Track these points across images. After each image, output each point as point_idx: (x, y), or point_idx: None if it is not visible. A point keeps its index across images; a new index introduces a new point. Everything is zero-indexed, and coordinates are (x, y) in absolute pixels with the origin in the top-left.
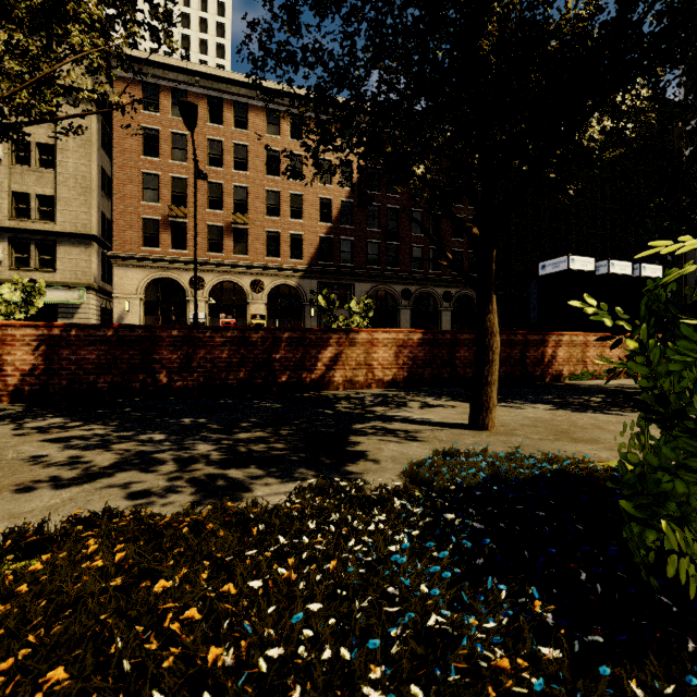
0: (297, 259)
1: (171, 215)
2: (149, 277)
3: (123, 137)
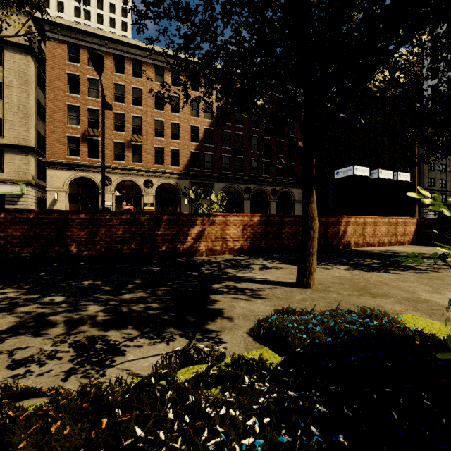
0: (176, 166)
1: (88, 134)
2: (72, 176)
3: (53, 79)
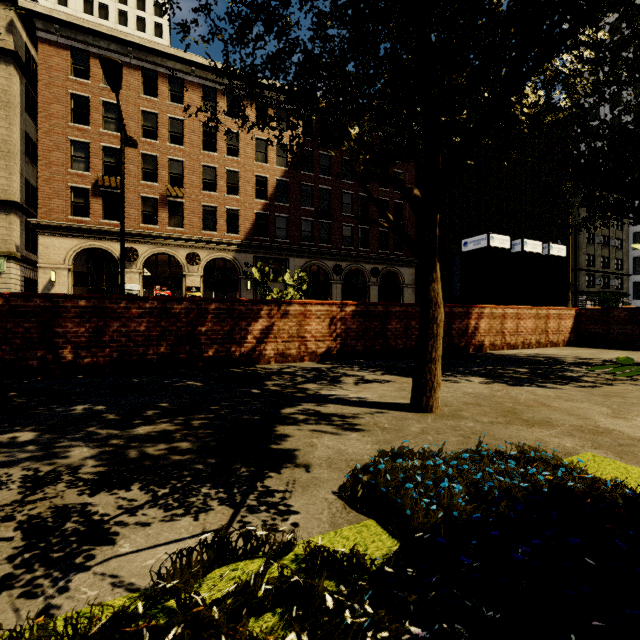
0: (234, 234)
1: (102, 184)
2: (78, 247)
3: (49, 102)
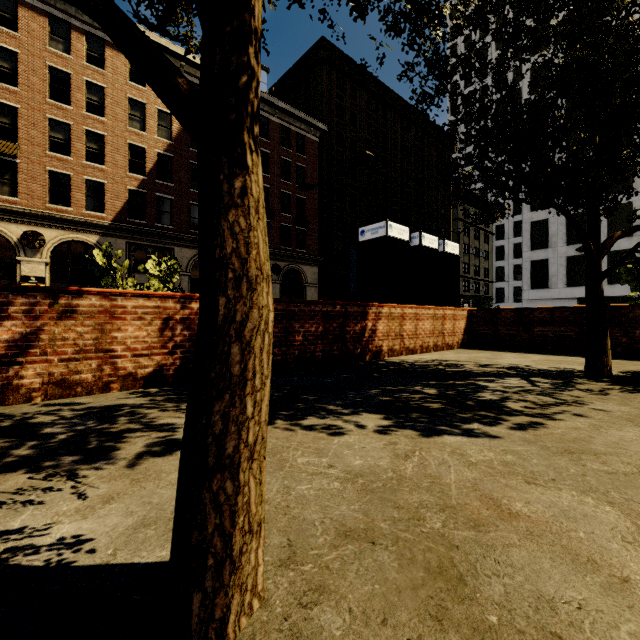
0: (97, 212)
1: None
2: None
3: None
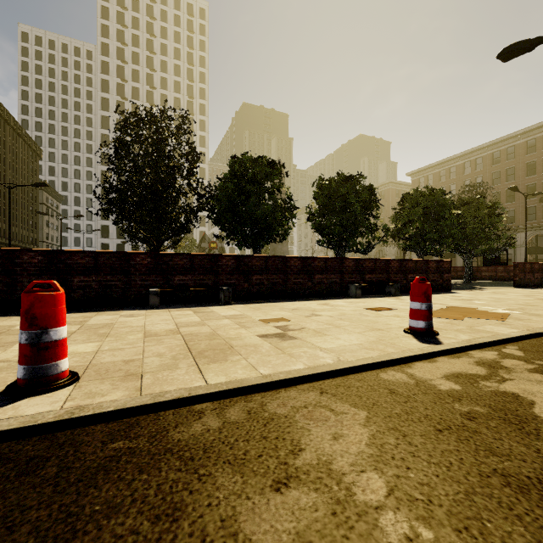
0: None
1: None
2: None
3: None
